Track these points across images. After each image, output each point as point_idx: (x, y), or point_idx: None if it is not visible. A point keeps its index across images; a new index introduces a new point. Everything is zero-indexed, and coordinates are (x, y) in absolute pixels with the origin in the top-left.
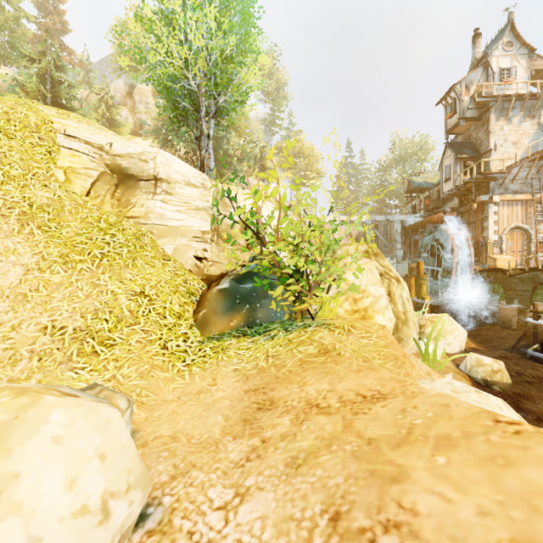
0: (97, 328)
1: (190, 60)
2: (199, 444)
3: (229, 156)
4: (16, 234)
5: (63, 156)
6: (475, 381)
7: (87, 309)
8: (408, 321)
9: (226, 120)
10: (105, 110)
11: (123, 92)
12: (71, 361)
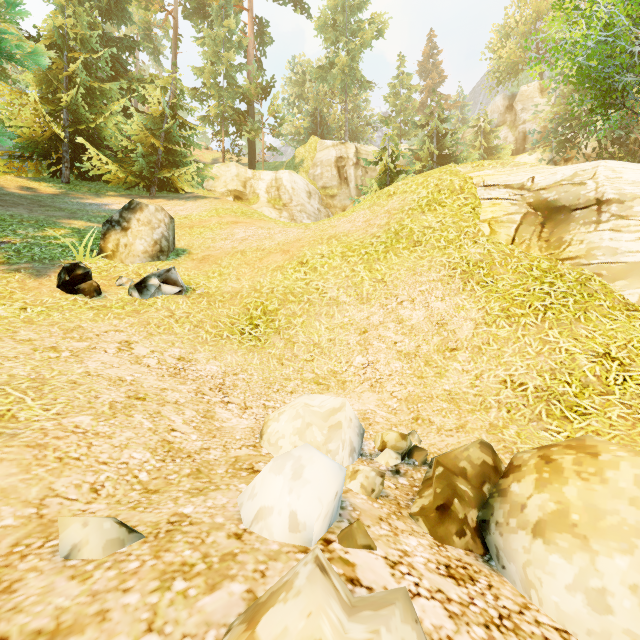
0: (559, 391)
1: None
2: None
3: None
4: (461, 292)
5: (484, 209)
6: None
7: (541, 367)
8: None
9: None
10: (482, 141)
11: (501, 110)
12: (541, 421)
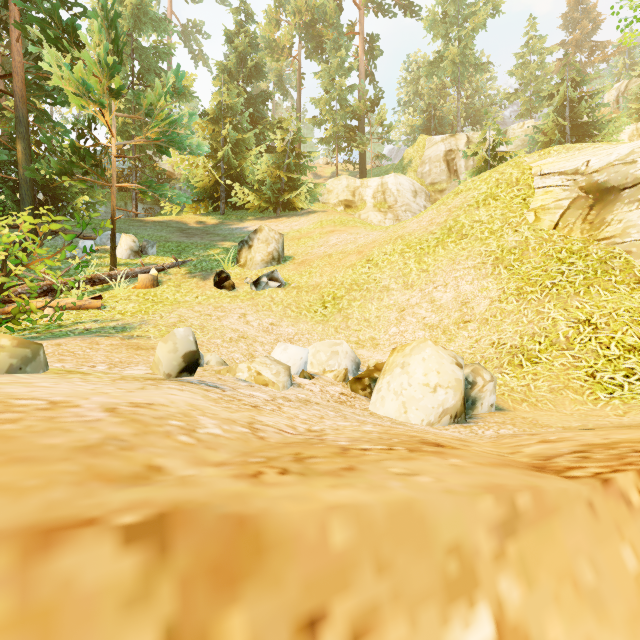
0: (528, 348)
1: None
2: (534, 423)
3: None
4: (489, 276)
5: (536, 198)
6: None
7: (526, 332)
8: None
9: None
10: None
11: None
12: (502, 367)
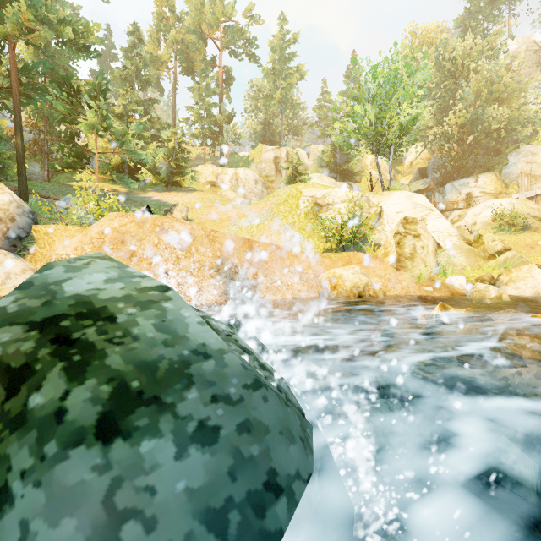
0: None
1: (361, 129)
2: None
3: (491, 133)
4: (282, 234)
5: (301, 204)
6: (464, 298)
7: None
8: (414, 258)
9: (480, 100)
10: None
11: None
12: None
